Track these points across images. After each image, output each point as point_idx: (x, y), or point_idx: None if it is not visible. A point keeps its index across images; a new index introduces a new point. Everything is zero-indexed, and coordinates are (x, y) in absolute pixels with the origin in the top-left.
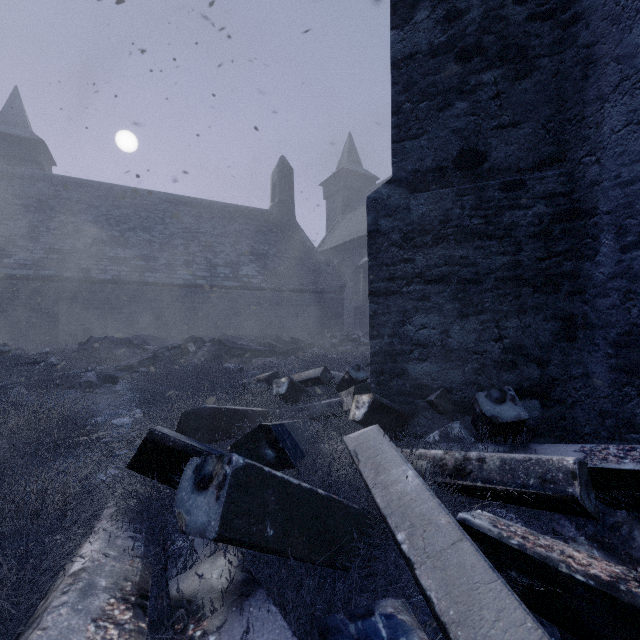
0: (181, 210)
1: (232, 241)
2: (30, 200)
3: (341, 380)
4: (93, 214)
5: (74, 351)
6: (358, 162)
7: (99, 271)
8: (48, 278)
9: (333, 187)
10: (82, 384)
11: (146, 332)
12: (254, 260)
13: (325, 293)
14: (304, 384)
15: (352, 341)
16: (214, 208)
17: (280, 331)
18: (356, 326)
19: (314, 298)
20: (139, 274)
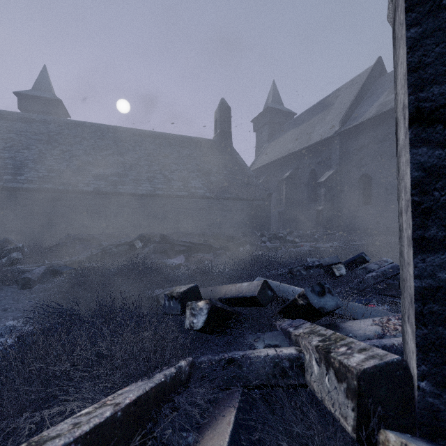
0: (148, 140)
1: (184, 162)
2: (42, 136)
3: (290, 303)
4: (84, 144)
5: (51, 246)
6: (280, 102)
7: (84, 185)
8: (47, 190)
9: (261, 122)
10: (19, 281)
11: (118, 231)
12: (200, 176)
13: (255, 200)
14: (234, 303)
15: (279, 239)
16: (172, 139)
17: (220, 230)
18: (280, 227)
19: (246, 204)
20: (113, 187)
